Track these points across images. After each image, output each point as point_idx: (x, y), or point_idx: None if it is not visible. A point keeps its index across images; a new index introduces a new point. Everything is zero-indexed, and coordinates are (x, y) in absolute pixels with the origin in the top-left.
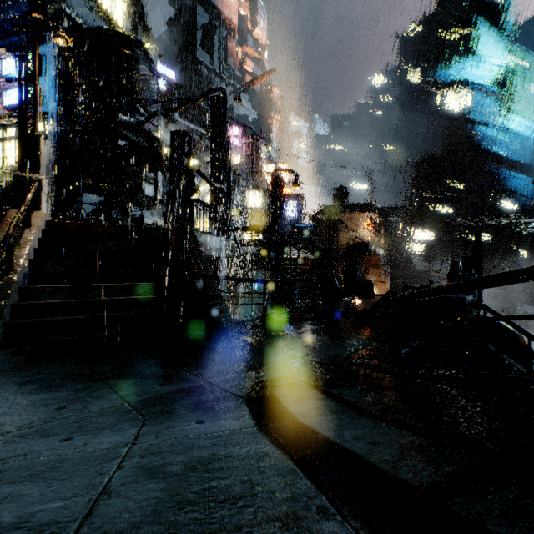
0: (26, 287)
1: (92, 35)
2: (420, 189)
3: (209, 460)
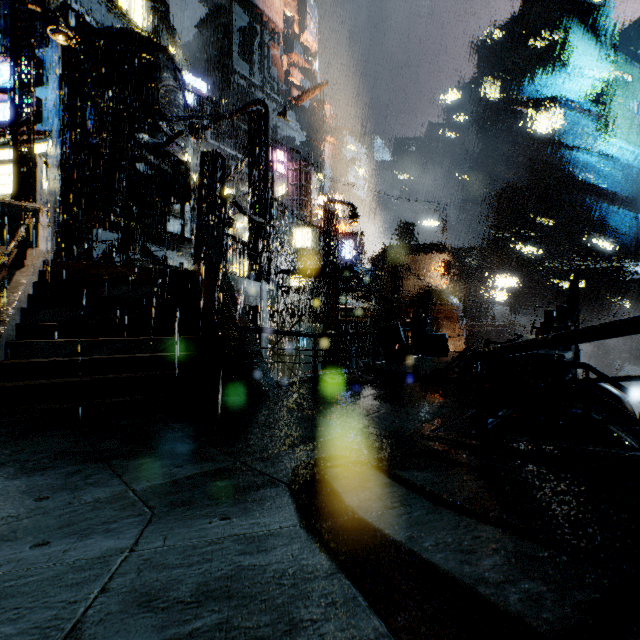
0: (15, 342)
1: (104, 36)
2: (501, 227)
3: (232, 578)
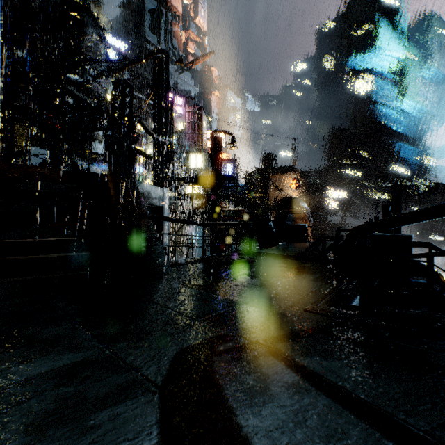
0: None
1: None
2: (333, 157)
3: None
